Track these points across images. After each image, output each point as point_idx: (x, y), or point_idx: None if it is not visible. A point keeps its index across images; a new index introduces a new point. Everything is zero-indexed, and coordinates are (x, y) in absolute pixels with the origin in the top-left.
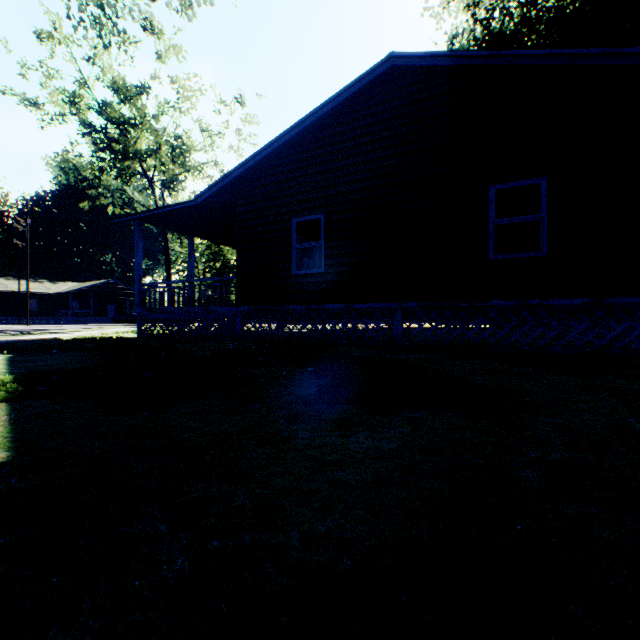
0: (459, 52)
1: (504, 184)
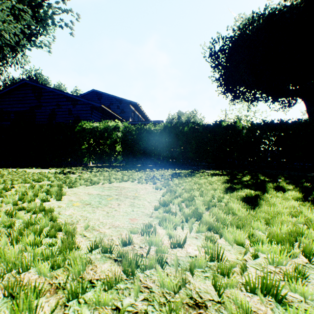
0: None
1: None
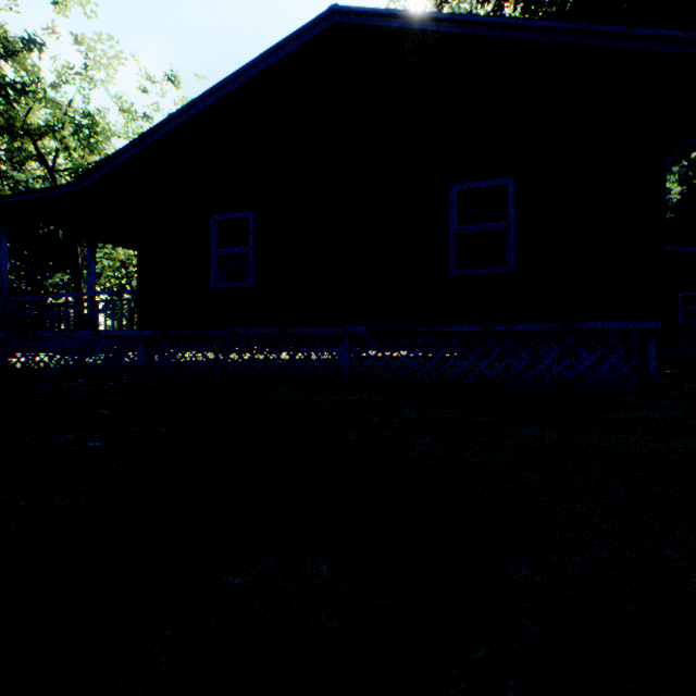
0: (415, 12)
1: (467, 183)
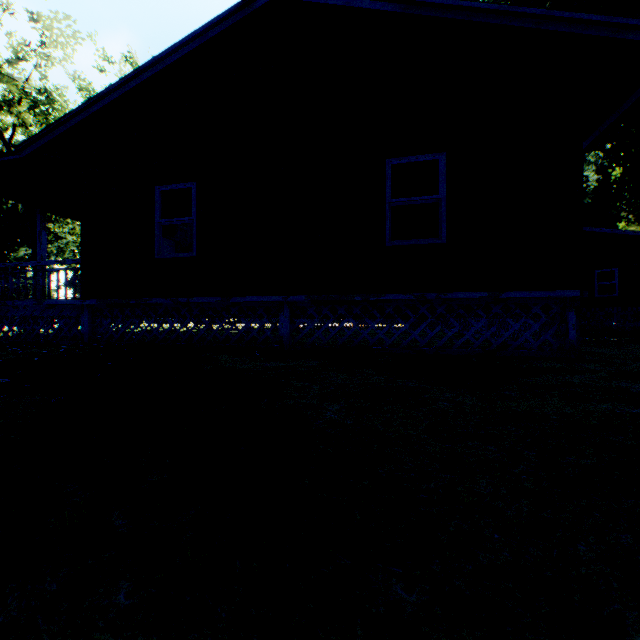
0: None
1: (401, 158)
